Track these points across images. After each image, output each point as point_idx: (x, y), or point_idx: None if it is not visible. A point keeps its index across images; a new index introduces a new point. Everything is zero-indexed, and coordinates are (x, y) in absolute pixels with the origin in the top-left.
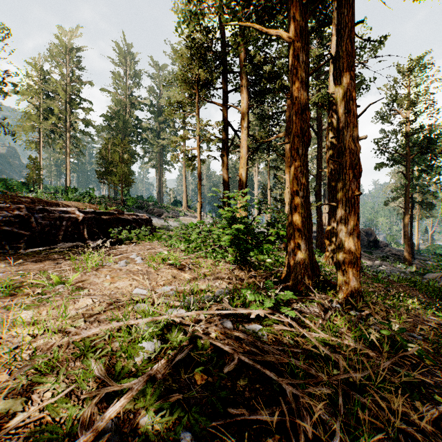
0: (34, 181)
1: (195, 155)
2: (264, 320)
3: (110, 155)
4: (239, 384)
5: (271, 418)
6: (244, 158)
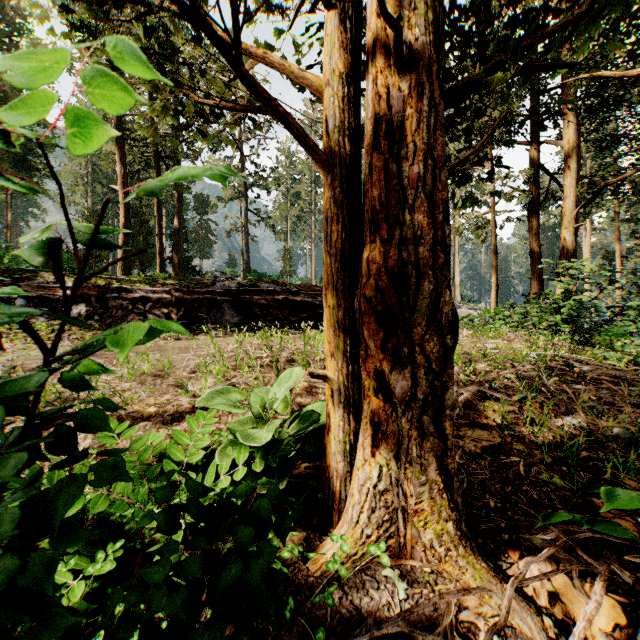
0: (287, 273)
1: (486, 221)
2: (622, 370)
3: None
4: (602, 385)
5: (633, 388)
6: (569, 214)
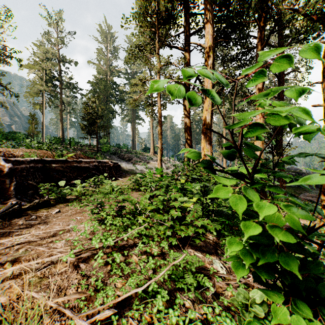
0: (33, 133)
1: (155, 100)
2: None
3: (90, 111)
4: None
5: None
6: (208, 99)
